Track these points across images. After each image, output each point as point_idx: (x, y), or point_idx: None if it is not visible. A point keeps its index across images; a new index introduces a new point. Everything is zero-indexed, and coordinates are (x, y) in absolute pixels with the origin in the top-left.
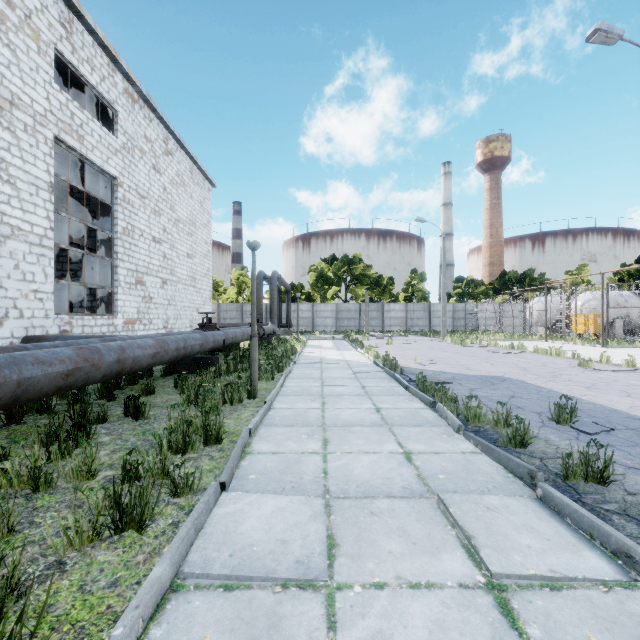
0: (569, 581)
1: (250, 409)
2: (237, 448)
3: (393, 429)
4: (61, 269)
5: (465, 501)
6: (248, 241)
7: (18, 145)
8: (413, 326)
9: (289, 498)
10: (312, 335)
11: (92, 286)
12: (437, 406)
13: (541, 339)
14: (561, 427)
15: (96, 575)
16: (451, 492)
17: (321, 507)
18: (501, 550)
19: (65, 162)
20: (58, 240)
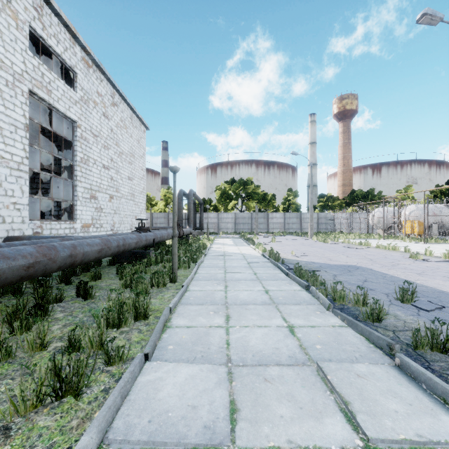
0: (434, 445)
1: (171, 291)
2: (159, 324)
3: (279, 307)
4: (36, 188)
5: (339, 369)
6: (170, 166)
7: (1, 96)
8: (289, 229)
9: (199, 366)
10: (218, 235)
11: (58, 200)
12: (310, 288)
13: (380, 238)
14: (405, 305)
15: (35, 440)
16: (327, 360)
17: (224, 374)
18: (374, 415)
19: (38, 109)
20: (33, 166)
